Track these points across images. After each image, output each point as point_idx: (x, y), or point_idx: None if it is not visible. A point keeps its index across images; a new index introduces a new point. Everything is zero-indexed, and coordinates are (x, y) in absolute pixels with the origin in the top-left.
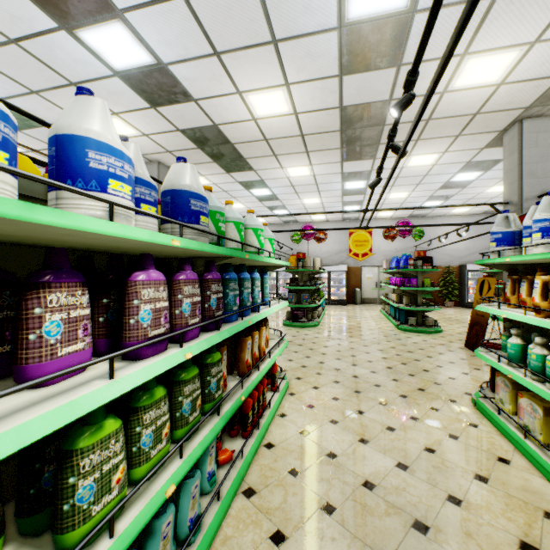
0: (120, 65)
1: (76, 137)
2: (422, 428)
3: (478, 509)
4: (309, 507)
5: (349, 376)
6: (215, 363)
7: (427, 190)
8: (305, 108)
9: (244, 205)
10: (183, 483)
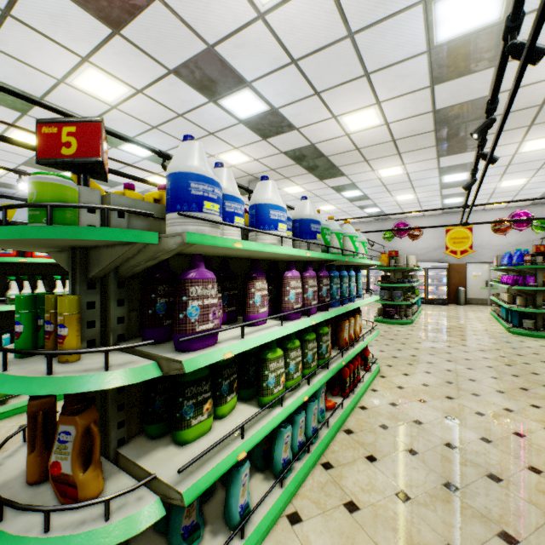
0: (244, 116)
1: (265, 204)
2: (515, 418)
3: None
4: (396, 448)
5: (441, 369)
6: (325, 333)
7: None
8: (396, 118)
9: (335, 207)
10: (308, 404)
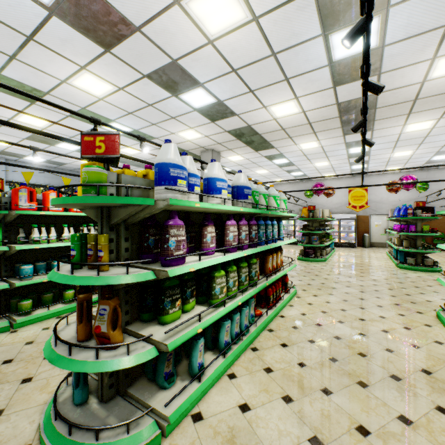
0: (198, 106)
1: (213, 178)
2: (385, 322)
3: (403, 355)
4: (301, 339)
5: (341, 292)
6: (254, 263)
7: (432, 147)
8: (310, 108)
9: (268, 171)
10: (242, 309)
